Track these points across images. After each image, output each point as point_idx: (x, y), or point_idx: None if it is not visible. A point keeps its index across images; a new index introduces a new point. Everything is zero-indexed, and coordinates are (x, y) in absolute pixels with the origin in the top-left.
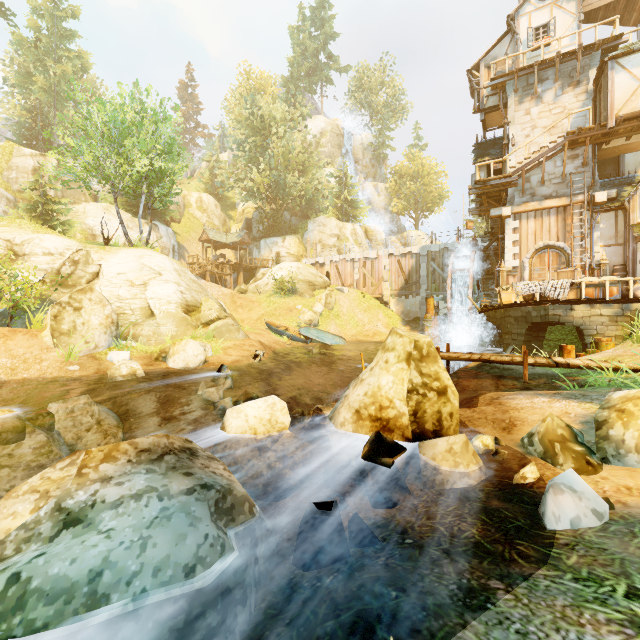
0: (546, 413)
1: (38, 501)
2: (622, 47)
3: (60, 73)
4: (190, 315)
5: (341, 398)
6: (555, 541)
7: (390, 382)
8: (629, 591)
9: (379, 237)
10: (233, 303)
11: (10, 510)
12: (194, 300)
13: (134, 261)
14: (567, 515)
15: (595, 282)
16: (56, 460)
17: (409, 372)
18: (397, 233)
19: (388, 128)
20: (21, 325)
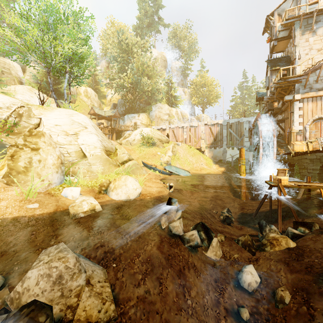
0: None
1: None
2: None
3: None
4: (110, 157)
5: None
6: None
7: None
8: None
9: (187, 117)
10: None
11: None
12: (108, 147)
13: (66, 117)
14: None
15: None
16: None
17: None
18: (193, 115)
19: (190, 59)
20: None
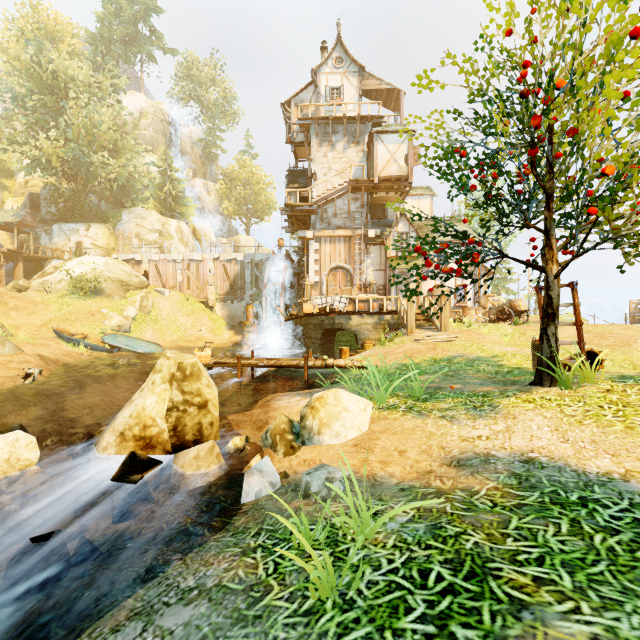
0: (292, 410)
1: None
2: (384, 125)
3: None
4: None
5: (112, 421)
6: (240, 511)
7: (154, 402)
8: (257, 532)
9: (209, 238)
10: (2, 304)
11: None
12: None
13: None
14: (254, 490)
15: (364, 298)
16: None
17: (171, 392)
18: (229, 235)
19: (219, 128)
20: None
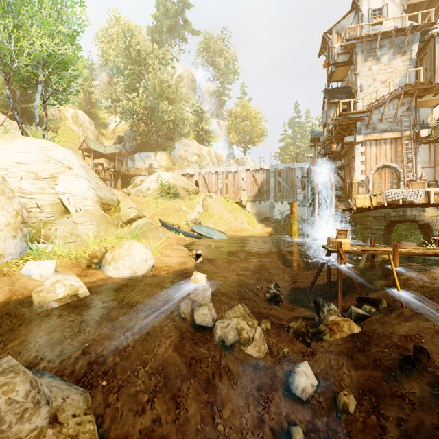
0: None
1: None
2: (430, 33)
3: None
4: (108, 213)
5: None
6: None
7: None
8: None
9: (223, 159)
10: None
11: None
12: (106, 198)
13: (36, 151)
14: None
15: (438, 191)
16: None
17: None
18: (232, 158)
19: (227, 82)
20: None
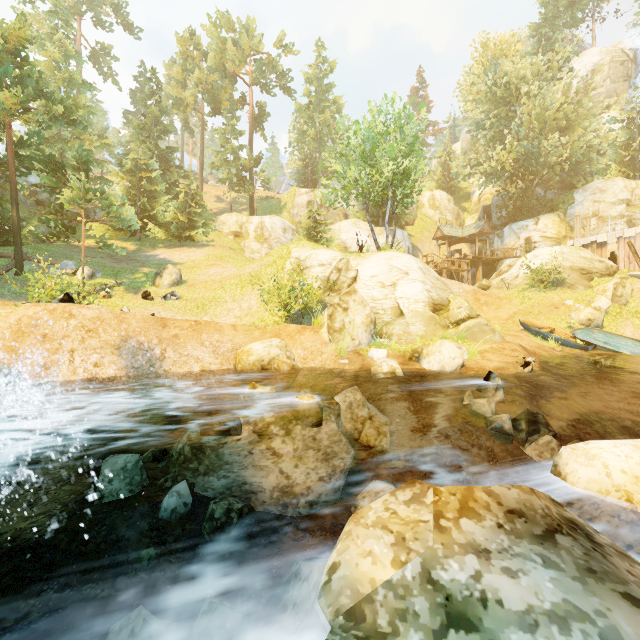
0: None
1: (395, 548)
2: None
3: (323, 121)
4: (437, 314)
5: None
6: None
7: None
8: None
9: None
10: (476, 301)
11: (365, 545)
12: (439, 298)
13: (383, 264)
14: None
15: None
16: (344, 449)
17: None
18: None
19: None
20: (307, 323)
